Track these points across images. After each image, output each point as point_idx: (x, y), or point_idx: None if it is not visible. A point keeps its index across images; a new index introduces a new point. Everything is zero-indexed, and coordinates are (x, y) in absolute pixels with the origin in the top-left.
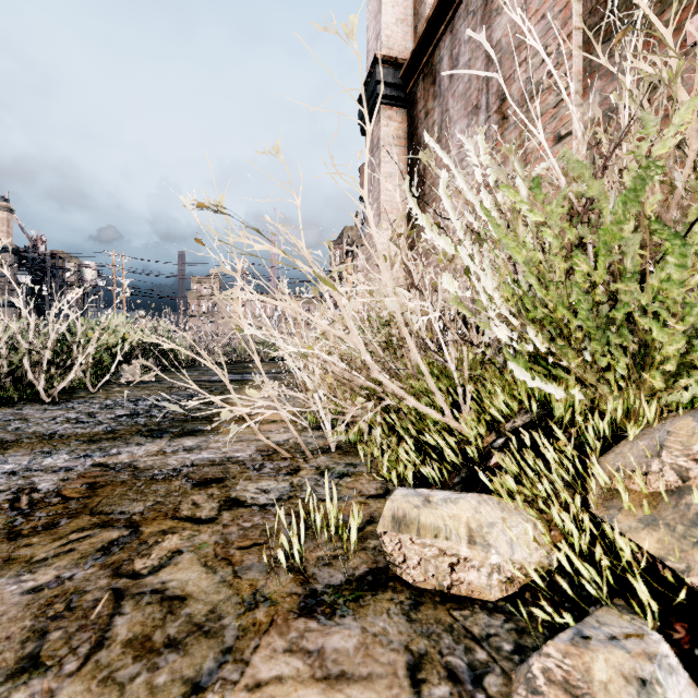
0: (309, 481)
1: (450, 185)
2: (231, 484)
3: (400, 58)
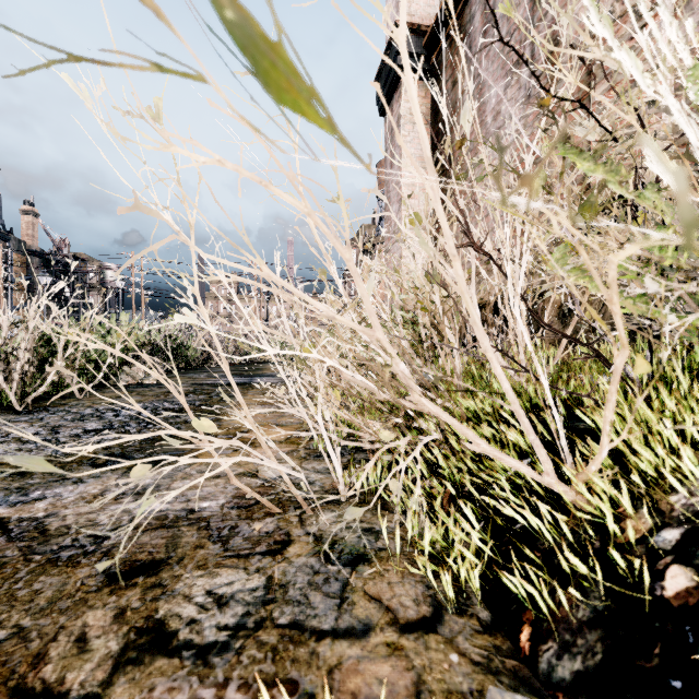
0: (300, 574)
1: (572, 23)
2: (169, 579)
3: (424, 24)
